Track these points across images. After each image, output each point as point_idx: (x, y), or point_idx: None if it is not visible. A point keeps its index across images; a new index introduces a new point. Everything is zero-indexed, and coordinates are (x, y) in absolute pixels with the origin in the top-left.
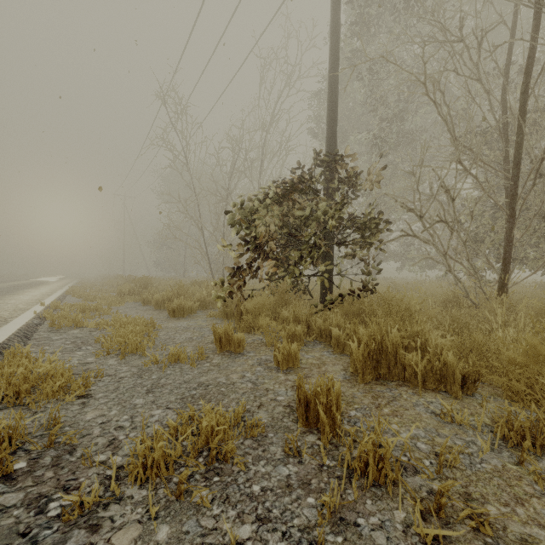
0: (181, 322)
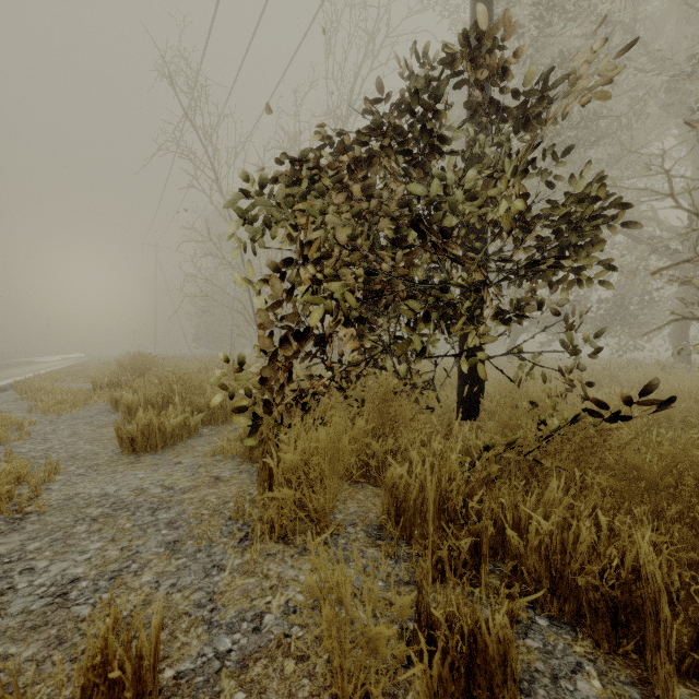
0: (132, 473)
